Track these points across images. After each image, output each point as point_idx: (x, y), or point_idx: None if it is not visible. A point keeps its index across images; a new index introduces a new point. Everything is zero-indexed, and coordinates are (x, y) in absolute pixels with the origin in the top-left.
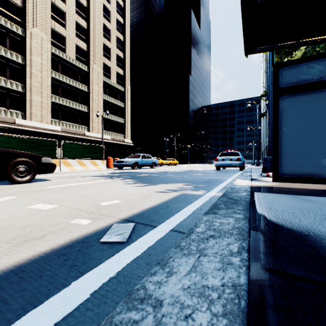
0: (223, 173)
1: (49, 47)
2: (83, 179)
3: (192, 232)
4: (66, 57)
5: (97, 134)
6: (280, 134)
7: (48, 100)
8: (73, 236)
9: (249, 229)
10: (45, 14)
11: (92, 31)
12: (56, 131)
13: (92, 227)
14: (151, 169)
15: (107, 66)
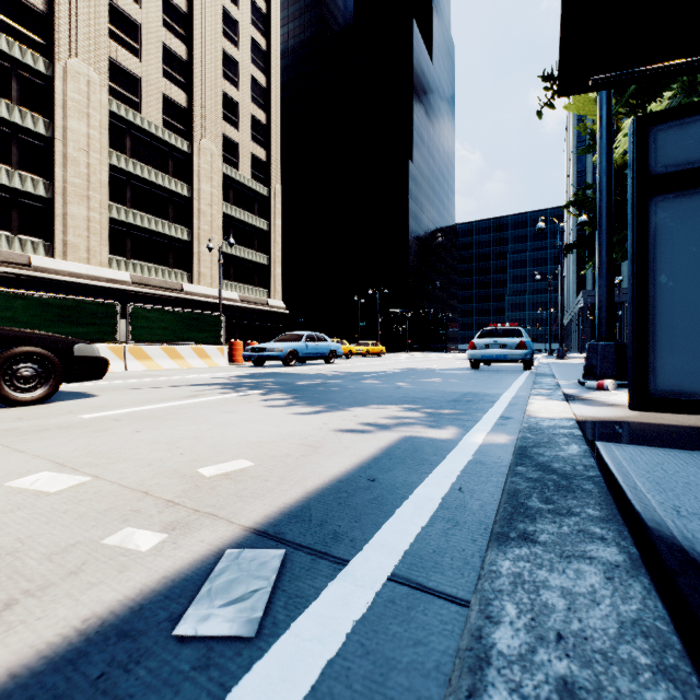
0: (488, 376)
1: (105, 99)
2: (172, 392)
3: (487, 658)
4: (142, 121)
5: (209, 288)
6: (653, 292)
7: (103, 214)
8: (96, 603)
9: (676, 629)
10: (96, 27)
11: (200, 65)
12: (120, 282)
13: (163, 565)
14: (327, 366)
15: (232, 142)
